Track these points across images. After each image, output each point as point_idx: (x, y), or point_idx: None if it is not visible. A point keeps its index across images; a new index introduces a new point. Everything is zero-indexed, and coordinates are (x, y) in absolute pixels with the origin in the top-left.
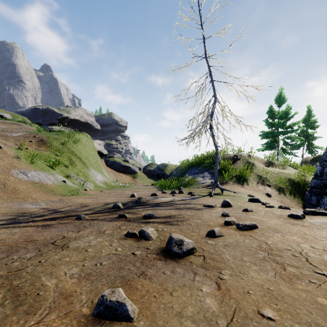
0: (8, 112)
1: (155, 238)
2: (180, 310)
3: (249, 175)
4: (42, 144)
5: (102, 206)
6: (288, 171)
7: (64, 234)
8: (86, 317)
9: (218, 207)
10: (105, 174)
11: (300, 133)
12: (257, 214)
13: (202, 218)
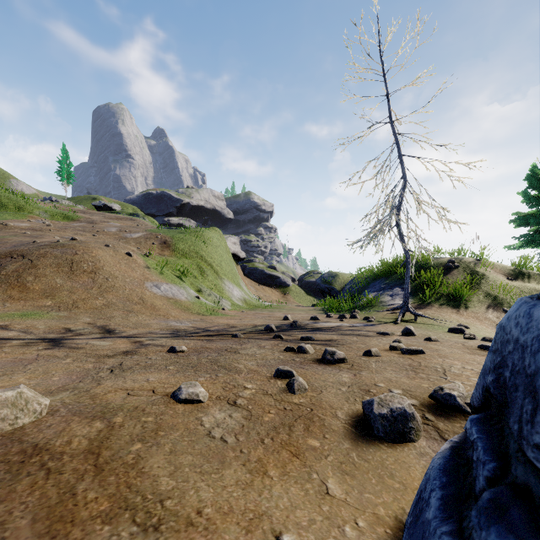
0: (117, 202)
1: (312, 353)
2: (325, 380)
3: (470, 294)
4: (165, 247)
5: (253, 328)
6: None
7: (230, 346)
8: (270, 377)
9: (397, 335)
10: (243, 288)
11: None
12: (441, 344)
13: (367, 343)
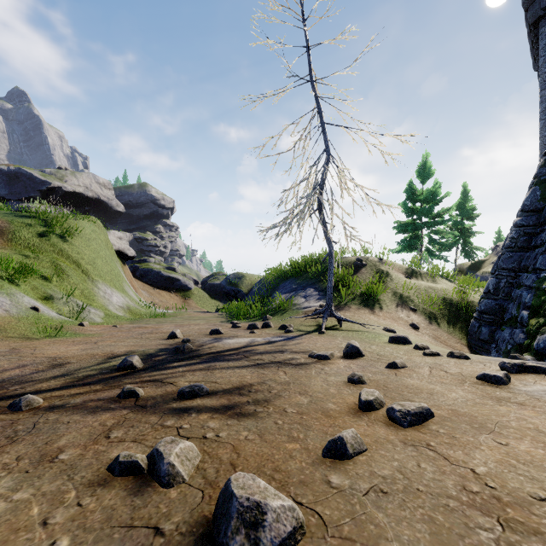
0: None
1: (190, 475)
2: None
3: (382, 293)
4: None
5: (98, 364)
6: (442, 285)
7: None
8: None
9: (338, 357)
10: (129, 292)
11: (452, 226)
12: (417, 374)
13: (308, 390)
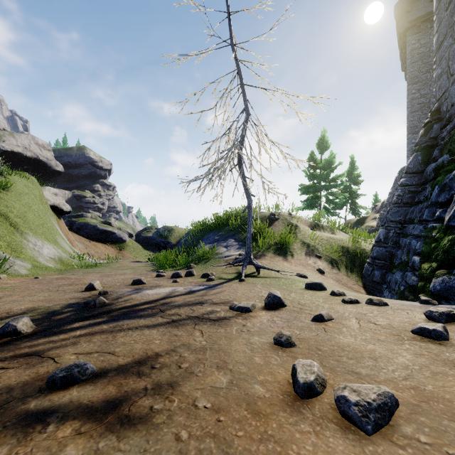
0: None
1: None
2: None
3: (292, 242)
4: None
5: None
6: (339, 236)
7: None
8: None
9: (260, 308)
10: (63, 244)
11: (343, 189)
12: (347, 328)
13: (228, 361)
